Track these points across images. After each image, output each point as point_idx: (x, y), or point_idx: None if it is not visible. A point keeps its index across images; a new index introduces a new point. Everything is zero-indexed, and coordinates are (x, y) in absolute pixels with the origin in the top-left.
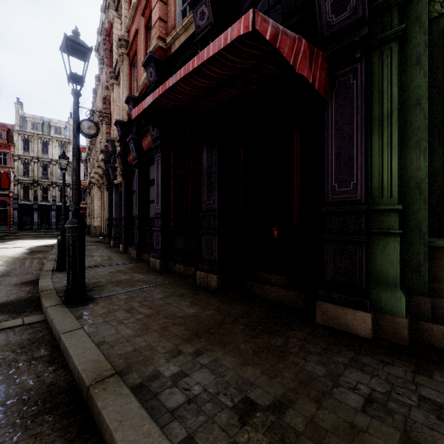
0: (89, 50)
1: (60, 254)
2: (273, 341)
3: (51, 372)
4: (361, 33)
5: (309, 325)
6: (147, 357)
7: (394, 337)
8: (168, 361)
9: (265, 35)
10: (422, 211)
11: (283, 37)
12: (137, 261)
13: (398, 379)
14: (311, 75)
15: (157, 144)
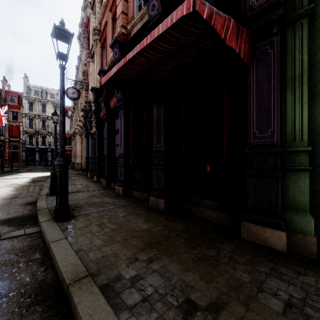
0: (71, 36)
1: (52, 183)
2: (208, 252)
3: (42, 271)
4: (277, 13)
5: (235, 239)
6: (112, 262)
7: (305, 251)
8: (128, 266)
9: (203, 15)
10: None
11: (216, 17)
12: (106, 188)
13: (311, 287)
14: (238, 46)
15: (121, 104)
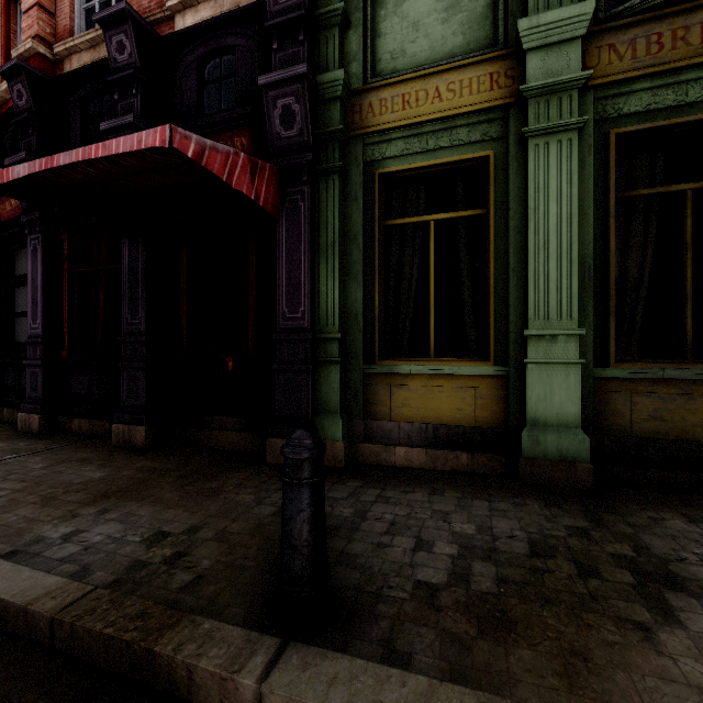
0: None
1: None
2: (208, 485)
3: None
4: (306, 157)
5: (257, 465)
6: (22, 529)
7: (334, 461)
8: (57, 525)
9: (186, 153)
10: (359, 340)
11: (212, 154)
12: None
13: None
14: (254, 191)
15: (35, 218)
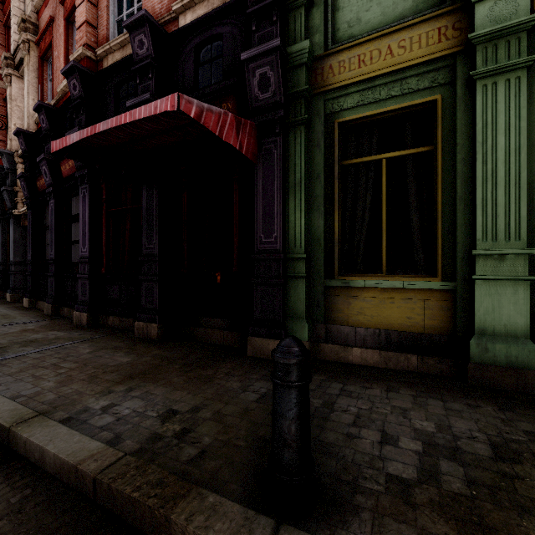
0: None
1: None
2: (205, 372)
3: None
4: (279, 114)
5: (240, 358)
6: (75, 400)
7: None
8: (98, 399)
9: (190, 114)
10: (321, 260)
11: (208, 114)
12: (54, 318)
13: None
14: (239, 142)
15: (84, 173)
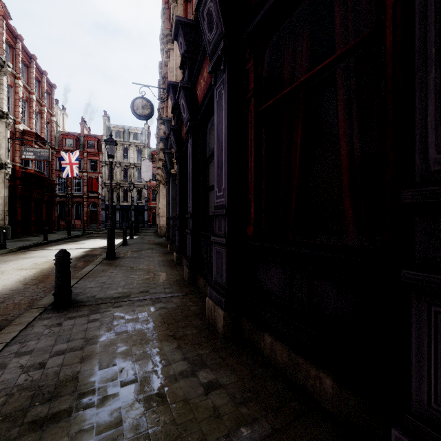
0: None
1: (58, 281)
2: None
3: None
4: None
5: None
6: None
7: None
8: None
9: None
10: None
11: None
12: (187, 292)
13: None
14: None
15: (219, 53)
